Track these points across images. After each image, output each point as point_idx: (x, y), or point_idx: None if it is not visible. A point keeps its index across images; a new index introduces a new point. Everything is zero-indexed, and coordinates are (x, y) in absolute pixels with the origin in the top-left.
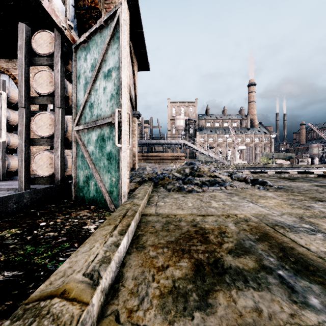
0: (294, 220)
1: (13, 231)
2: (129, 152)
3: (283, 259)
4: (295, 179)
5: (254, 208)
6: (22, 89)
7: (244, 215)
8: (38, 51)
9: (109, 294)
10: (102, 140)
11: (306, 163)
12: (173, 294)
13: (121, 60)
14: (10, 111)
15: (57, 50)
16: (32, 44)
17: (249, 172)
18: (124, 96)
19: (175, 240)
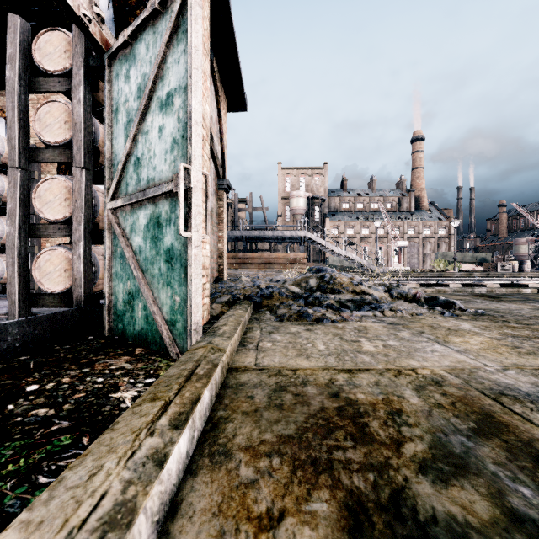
0: (535, 383)
1: None
2: (212, 250)
3: None
4: (500, 296)
5: (446, 354)
6: (14, 134)
7: (431, 370)
8: (44, 66)
9: None
10: (156, 226)
11: (511, 270)
12: None
13: (191, 73)
14: (5, 178)
15: (78, 63)
16: (33, 52)
17: (417, 285)
18: (196, 141)
19: (296, 432)
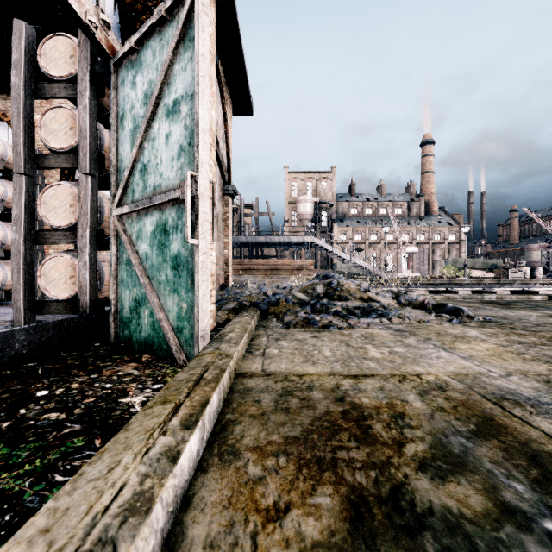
0: (536, 388)
1: None
2: (217, 257)
3: (545, 486)
4: (509, 303)
5: (451, 360)
6: (19, 140)
7: (435, 375)
8: (49, 71)
9: None
10: (163, 233)
11: (523, 277)
12: None
13: (198, 81)
14: (8, 184)
15: (84, 69)
16: (38, 58)
17: (426, 292)
18: (203, 148)
19: (302, 434)
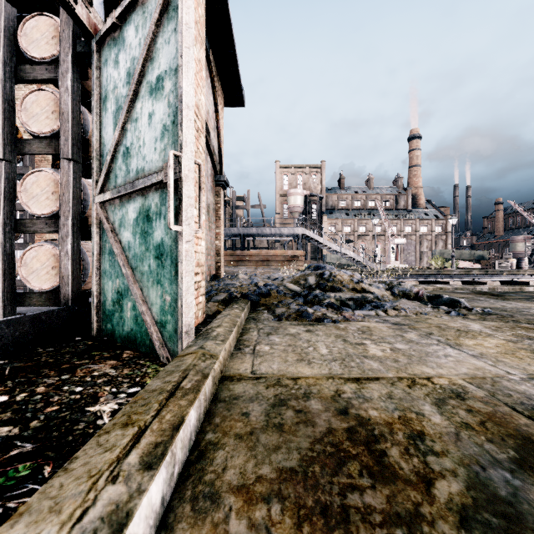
0: None
1: None
2: (208, 247)
3: None
4: (503, 294)
5: (461, 359)
6: None
7: (448, 378)
8: (31, 52)
9: None
10: (145, 220)
11: (509, 268)
12: None
13: (182, 52)
14: None
15: (66, 49)
16: (19, 39)
17: (416, 282)
18: (188, 126)
19: (300, 465)
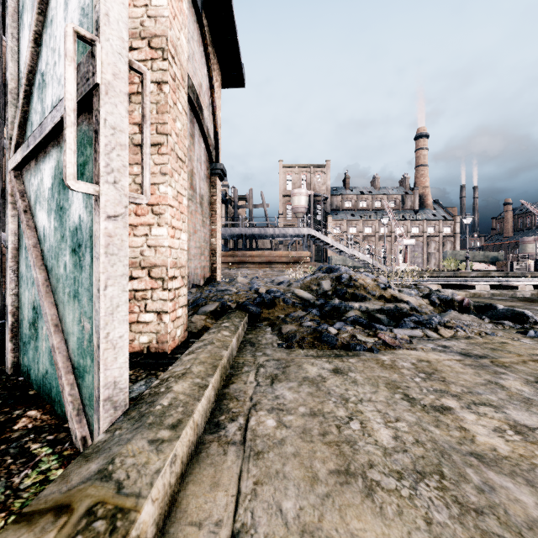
0: None
1: None
2: (202, 246)
3: None
4: None
5: None
6: None
7: None
8: None
9: None
10: (61, 187)
11: (527, 270)
12: None
13: None
14: None
15: None
16: None
17: (439, 286)
18: None
19: None
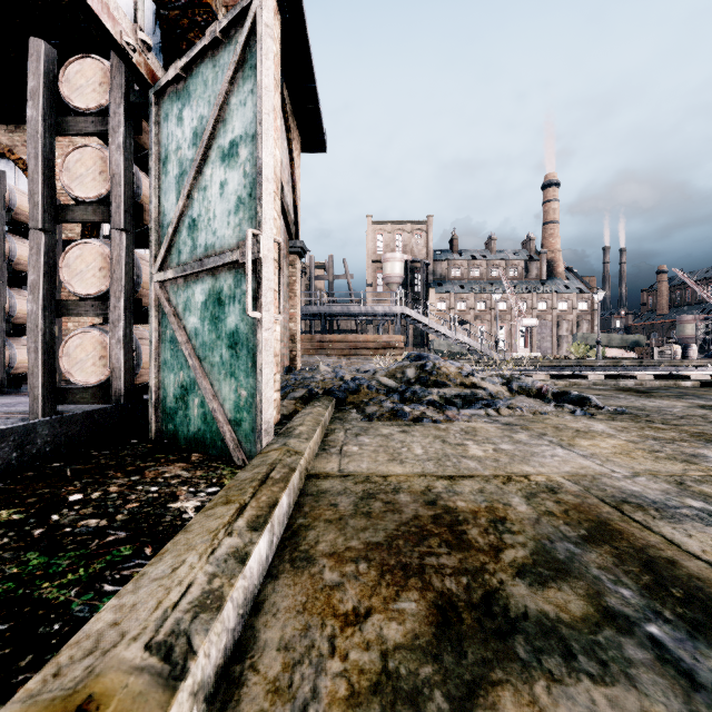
0: (665, 490)
1: (3, 516)
2: (282, 332)
3: (656, 592)
4: (650, 391)
5: (568, 459)
6: (37, 188)
7: (547, 476)
8: (74, 102)
9: (216, 693)
10: (216, 304)
11: (672, 357)
12: (384, 693)
13: (261, 119)
14: (17, 240)
15: (117, 99)
16: (60, 86)
17: (547, 376)
18: (267, 201)
19: (386, 540)
